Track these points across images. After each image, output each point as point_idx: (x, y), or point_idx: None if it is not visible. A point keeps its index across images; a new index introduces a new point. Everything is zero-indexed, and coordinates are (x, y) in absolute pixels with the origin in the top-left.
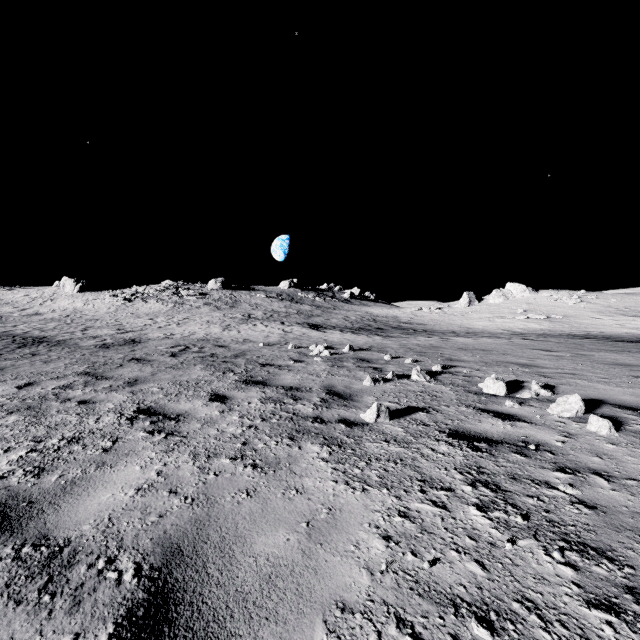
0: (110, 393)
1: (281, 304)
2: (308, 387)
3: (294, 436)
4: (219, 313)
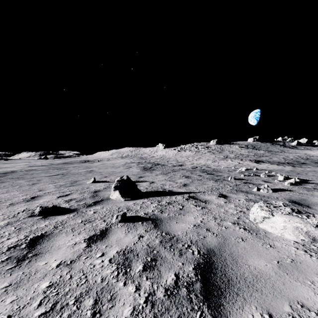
0: (178, 173)
1: (246, 150)
2: (223, 175)
3: (210, 180)
4: (213, 155)
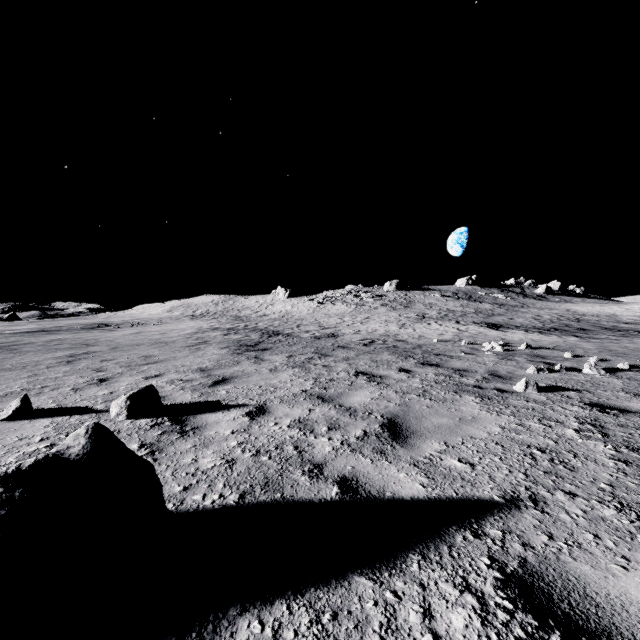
0: (336, 363)
1: (457, 303)
2: (474, 370)
3: (457, 392)
4: (395, 313)
